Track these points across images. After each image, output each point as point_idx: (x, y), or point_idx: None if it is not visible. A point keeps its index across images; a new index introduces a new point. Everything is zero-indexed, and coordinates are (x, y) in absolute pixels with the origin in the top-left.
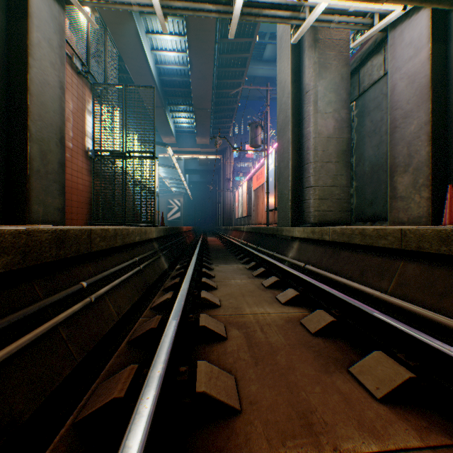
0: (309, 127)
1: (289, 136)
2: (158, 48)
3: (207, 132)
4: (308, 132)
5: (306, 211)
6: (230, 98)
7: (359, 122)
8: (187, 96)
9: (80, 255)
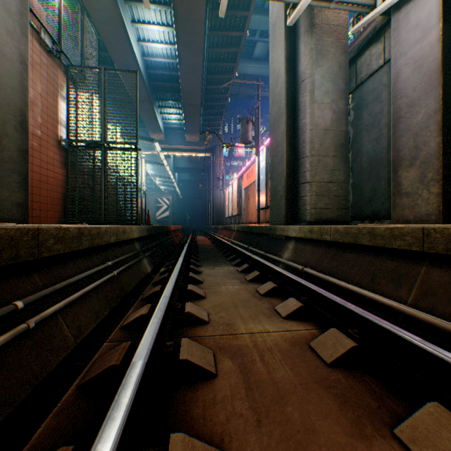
0: (305, 118)
1: (283, 129)
2: (145, 39)
3: (196, 129)
4: (304, 124)
5: (301, 209)
6: (220, 94)
7: (356, 115)
8: (175, 91)
9: (21, 263)
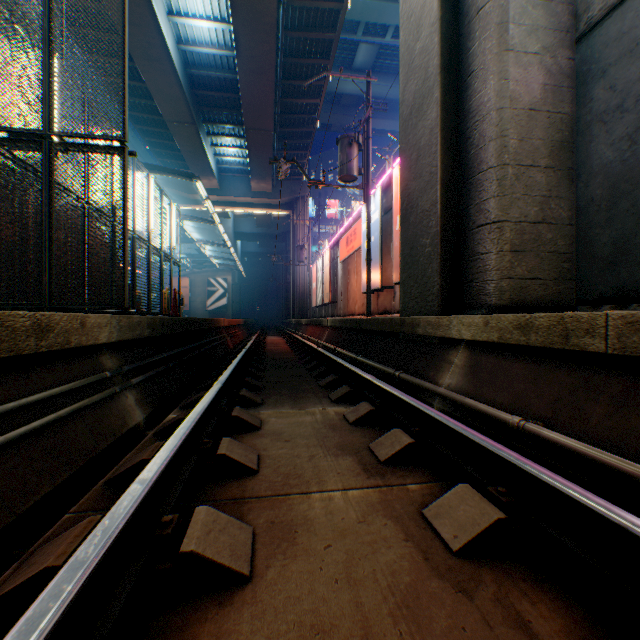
0: (487, 85)
1: (434, 117)
2: (181, 12)
3: (267, 170)
4: (483, 99)
5: (477, 281)
6: (304, 114)
7: (574, 96)
8: (234, 108)
9: None
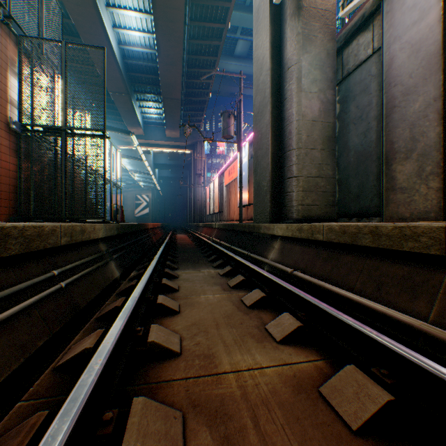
0: (292, 107)
1: (268, 119)
2: (121, 26)
3: (177, 124)
4: (290, 114)
5: (288, 206)
6: (201, 89)
7: (342, 108)
8: (155, 84)
9: None
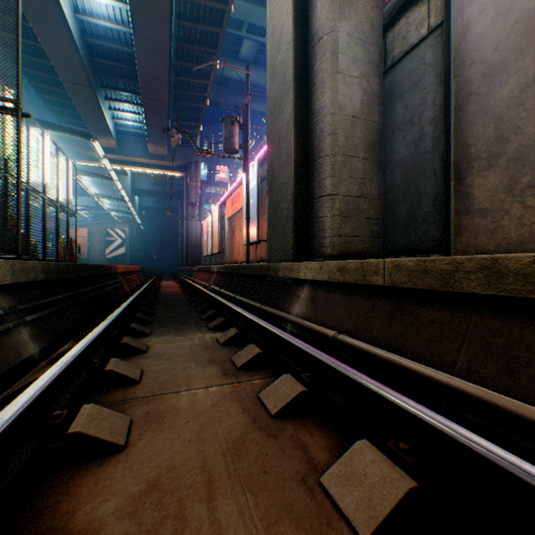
0: (325, 95)
1: (290, 113)
2: None
3: (163, 136)
4: (322, 105)
5: (318, 237)
6: (196, 92)
7: (385, 110)
8: (131, 78)
9: None
